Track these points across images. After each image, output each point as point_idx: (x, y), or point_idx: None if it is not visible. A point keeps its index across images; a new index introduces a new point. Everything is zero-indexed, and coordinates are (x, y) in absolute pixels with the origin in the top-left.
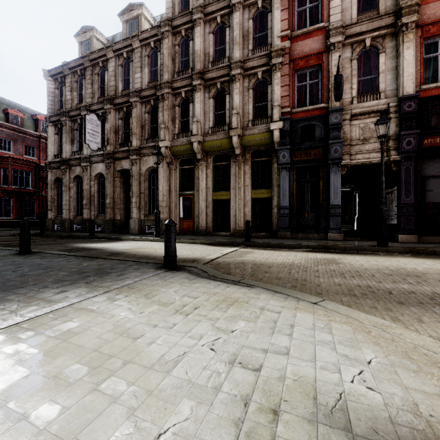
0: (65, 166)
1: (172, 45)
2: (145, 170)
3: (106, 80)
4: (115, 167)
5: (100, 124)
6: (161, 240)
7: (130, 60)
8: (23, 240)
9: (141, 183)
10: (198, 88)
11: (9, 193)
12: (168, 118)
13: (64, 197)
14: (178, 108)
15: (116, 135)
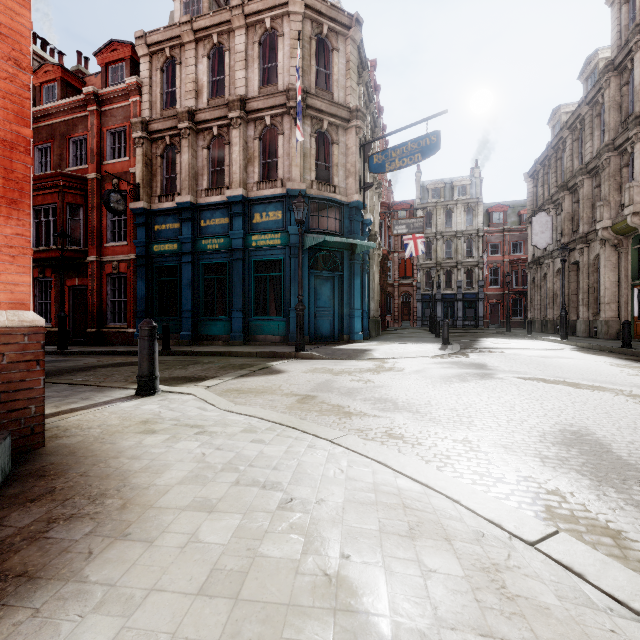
0: (535, 265)
1: (619, 88)
2: (592, 259)
3: (565, 163)
4: (569, 260)
5: (551, 219)
6: (557, 341)
7: (582, 130)
8: (436, 330)
9: (589, 275)
10: (635, 138)
11: (519, 294)
12: (609, 190)
13: (535, 297)
14: (625, 170)
15: (572, 222)
